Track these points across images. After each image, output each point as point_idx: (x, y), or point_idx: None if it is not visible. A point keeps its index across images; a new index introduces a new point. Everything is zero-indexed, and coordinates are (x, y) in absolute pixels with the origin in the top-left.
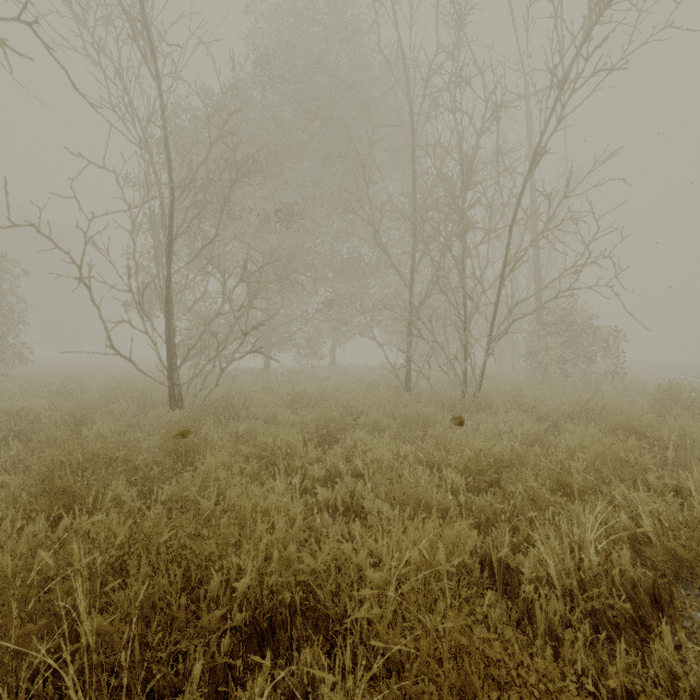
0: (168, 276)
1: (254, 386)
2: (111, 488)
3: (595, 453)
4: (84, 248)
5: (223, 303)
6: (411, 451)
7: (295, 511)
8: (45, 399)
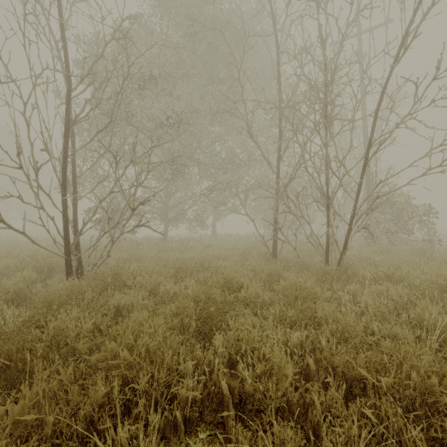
0: (65, 157)
1: (150, 253)
2: None
3: None
4: None
5: (116, 182)
6: (302, 339)
7: None
8: None
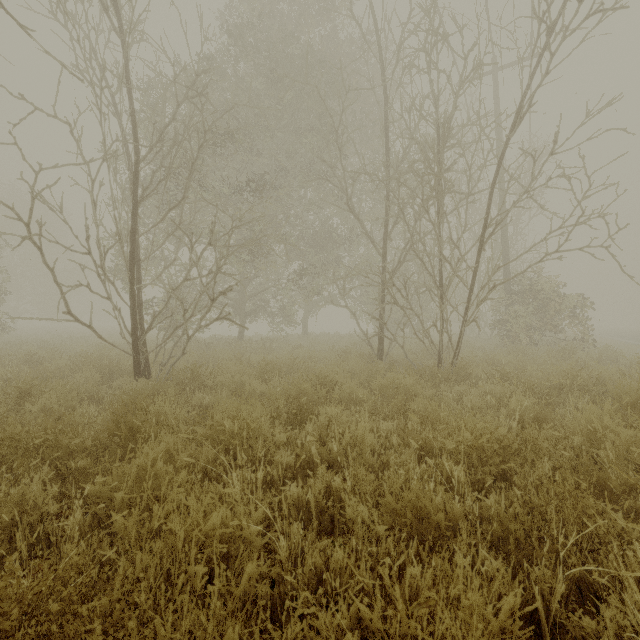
0: (133, 239)
1: (226, 354)
2: (18, 488)
3: (628, 439)
4: (32, 204)
5: (191, 268)
6: (393, 428)
7: (251, 532)
8: (7, 368)
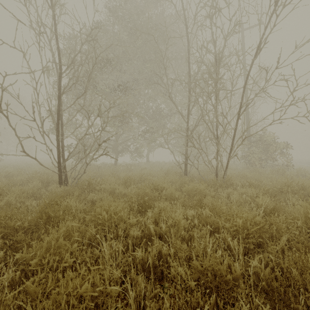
0: (58, 113)
1: (107, 172)
2: None
3: None
4: (2, 93)
5: (88, 128)
6: (194, 214)
7: (111, 289)
8: None
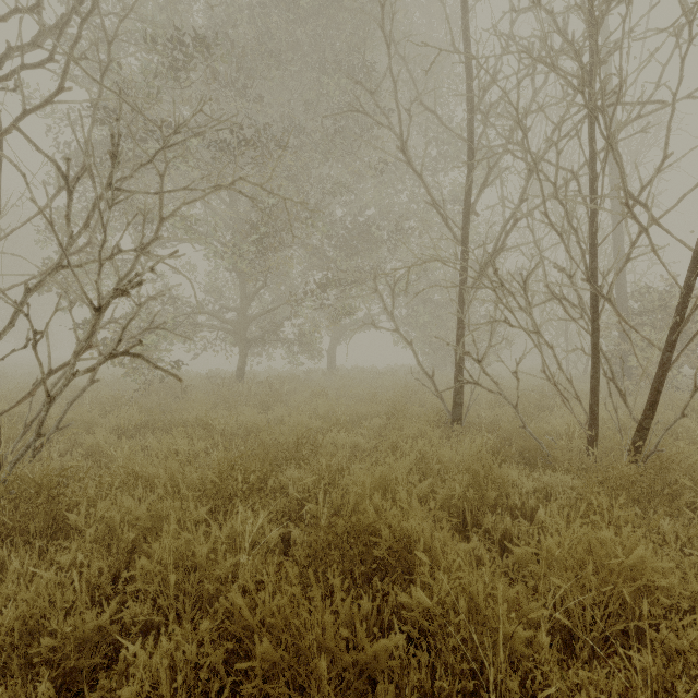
0: None
1: (194, 411)
2: None
3: None
4: None
5: (70, 241)
6: None
7: None
8: None
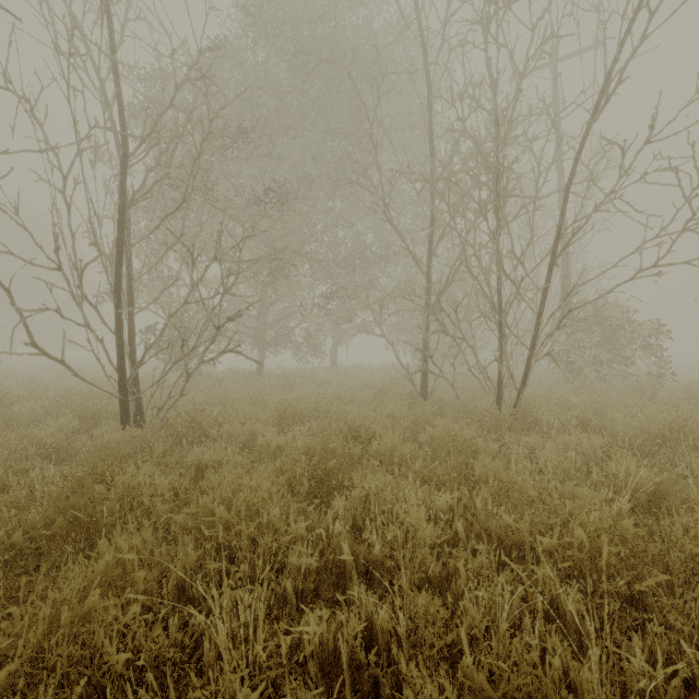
0: (119, 252)
1: (239, 392)
2: None
3: None
4: None
5: (192, 288)
6: (452, 503)
7: None
8: None
